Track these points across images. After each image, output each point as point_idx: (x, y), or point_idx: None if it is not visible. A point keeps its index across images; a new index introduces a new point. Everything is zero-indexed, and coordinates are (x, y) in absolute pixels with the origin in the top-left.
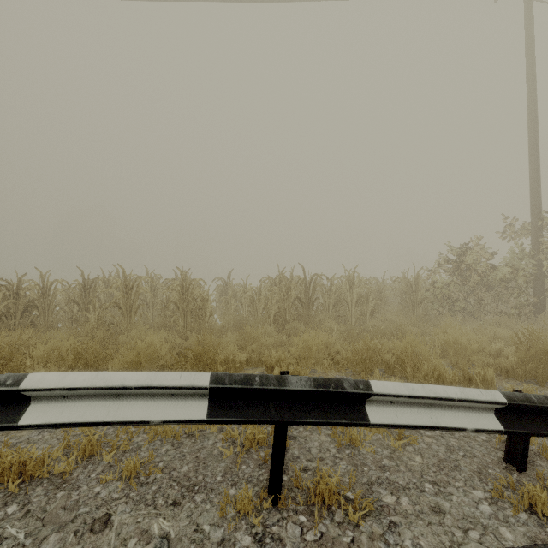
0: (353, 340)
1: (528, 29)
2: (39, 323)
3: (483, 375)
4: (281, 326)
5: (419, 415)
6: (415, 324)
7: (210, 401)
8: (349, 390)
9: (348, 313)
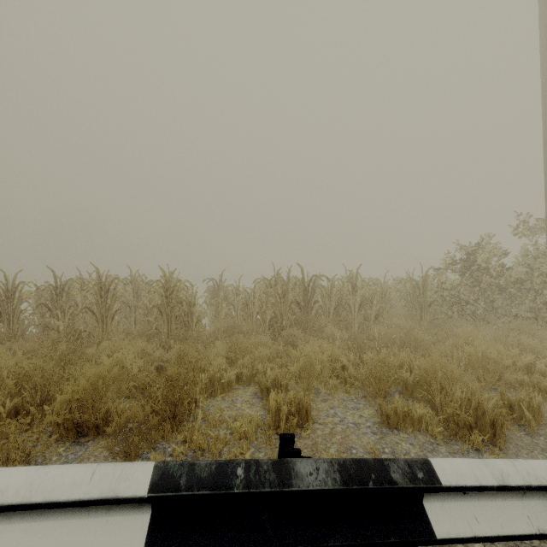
0: (359, 350)
1: (543, 11)
2: (0, 331)
3: (528, 401)
4: (277, 333)
5: (510, 514)
6: (426, 330)
7: (154, 513)
8: (402, 486)
9: (351, 318)
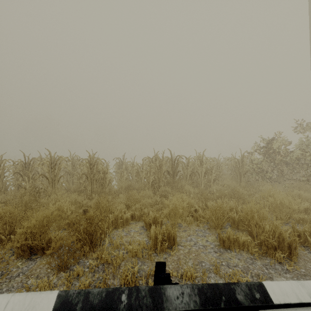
0: (204, 200)
1: None
2: None
3: (309, 232)
4: (156, 189)
5: None
6: (244, 188)
7: None
8: (245, 305)
9: (199, 180)
